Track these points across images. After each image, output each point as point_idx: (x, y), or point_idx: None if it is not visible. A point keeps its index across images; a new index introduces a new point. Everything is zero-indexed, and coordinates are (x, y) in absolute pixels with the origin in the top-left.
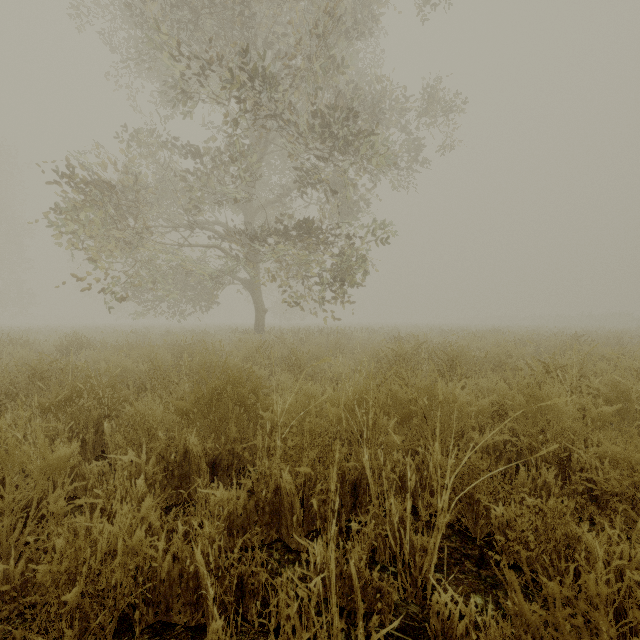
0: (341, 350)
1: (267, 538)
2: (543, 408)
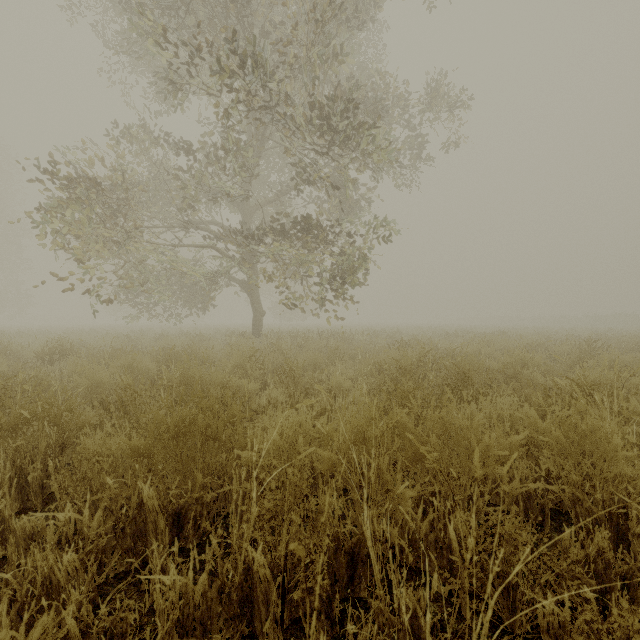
0: (341, 356)
1: (234, 635)
2: (586, 446)
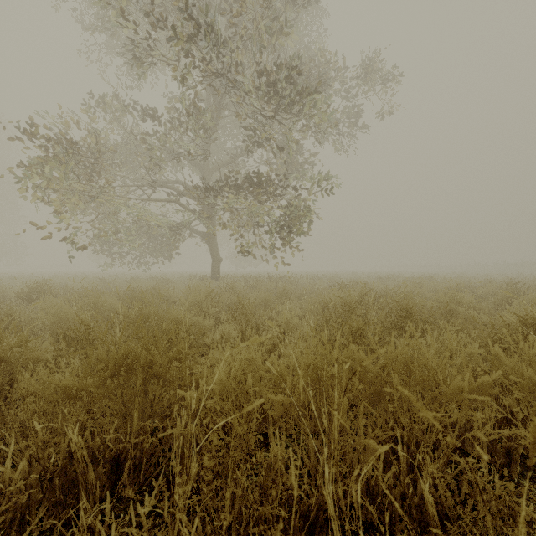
0: (288, 296)
1: None
2: None
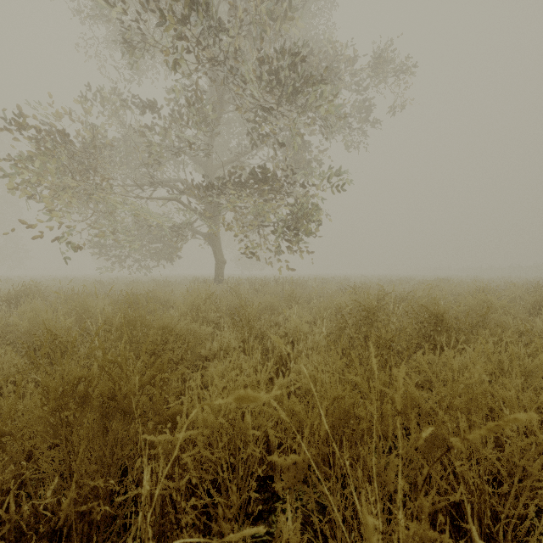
0: (296, 300)
1: None
2: None
